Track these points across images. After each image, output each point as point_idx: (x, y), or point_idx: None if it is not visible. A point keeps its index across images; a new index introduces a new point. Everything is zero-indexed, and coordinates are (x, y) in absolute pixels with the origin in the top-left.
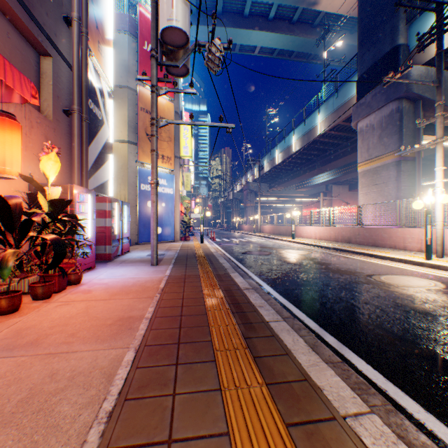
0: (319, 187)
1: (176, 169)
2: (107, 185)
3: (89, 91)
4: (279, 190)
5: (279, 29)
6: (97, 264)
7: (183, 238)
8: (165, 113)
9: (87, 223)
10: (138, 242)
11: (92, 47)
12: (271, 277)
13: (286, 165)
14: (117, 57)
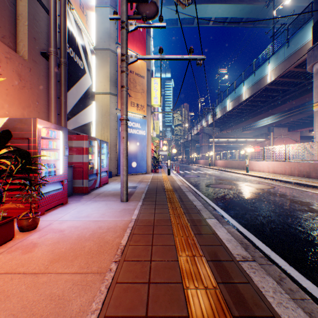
0: (262, 130)
1: (148, 115)
2: (89, 126)
3: (69, 40)
4: (232, 131)
5: (231, 0)
6: (73, 198)
7: (153, 170)
8: (139, 69)
9: (59, 159)
10: (117, 174)
11: (73, 2)
12: (254, 223)
13: (235, 112)
14: (101, 26)
